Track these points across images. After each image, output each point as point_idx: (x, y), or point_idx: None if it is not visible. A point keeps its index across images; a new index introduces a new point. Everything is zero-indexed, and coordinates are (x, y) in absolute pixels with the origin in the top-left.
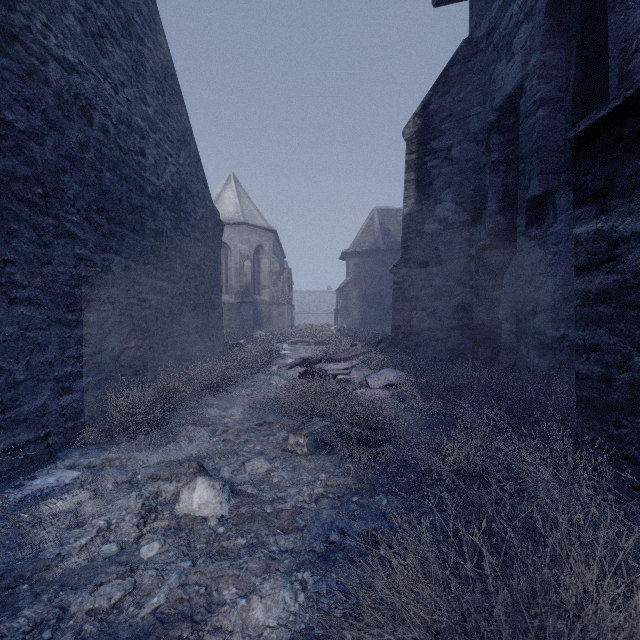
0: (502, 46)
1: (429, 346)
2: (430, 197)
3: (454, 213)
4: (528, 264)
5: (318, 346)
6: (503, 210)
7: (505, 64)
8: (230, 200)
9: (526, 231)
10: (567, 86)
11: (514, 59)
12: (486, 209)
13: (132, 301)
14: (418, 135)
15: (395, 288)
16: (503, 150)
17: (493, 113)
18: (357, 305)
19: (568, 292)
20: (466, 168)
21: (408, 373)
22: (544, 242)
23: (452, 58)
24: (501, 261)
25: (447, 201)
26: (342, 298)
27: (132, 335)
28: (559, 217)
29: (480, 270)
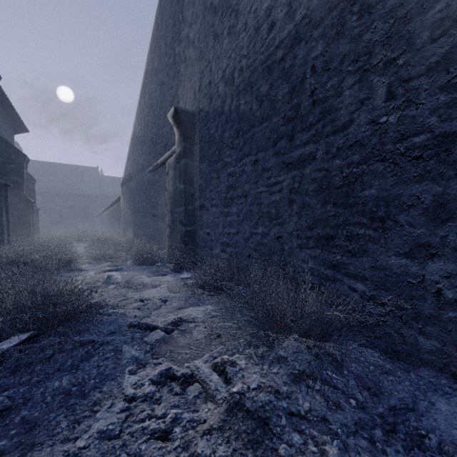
0: None
1: None
2: None
3: None
4: None
5: None
6: None
7: None
8: None
9: None
10: None
11: None
12: None
13: (261, 190)
14: None
15: None
16: None
17: None
18: None
19: None
20: None
21: None
22: None
23: None
24: None
25: None
26: None
27: (261, 222)
28: None
29: None
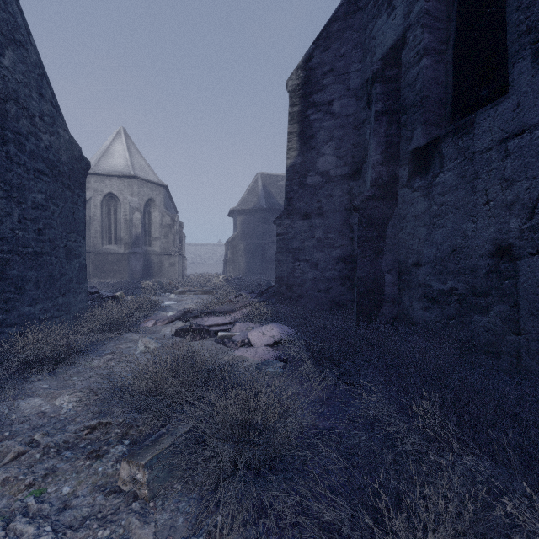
0: (383, 1)
1: (311, 297)
2: (312, 150)
3: (335, 166)
4: (411, 216)
5: (205, 295)
6: (386, 161)
7: (386, 18)
8: (120, 153)
9: (409, 182)
10: (448, 39)
11: (395, 12)
12: (366, 163)
13: None
14: (301, 88)
15: (279, 239)
16: (386, 100)
17: (377, 62)
18: (243, 257)
19: (457, 244)
20: (346, 123)
21: (294, 329)
22: (429, 193)
23: (333, 14)
24: (384, 212)
25: (329, 154)
26: (230, 250)
27: None
28: (446, 166)
29: (364, 221)
